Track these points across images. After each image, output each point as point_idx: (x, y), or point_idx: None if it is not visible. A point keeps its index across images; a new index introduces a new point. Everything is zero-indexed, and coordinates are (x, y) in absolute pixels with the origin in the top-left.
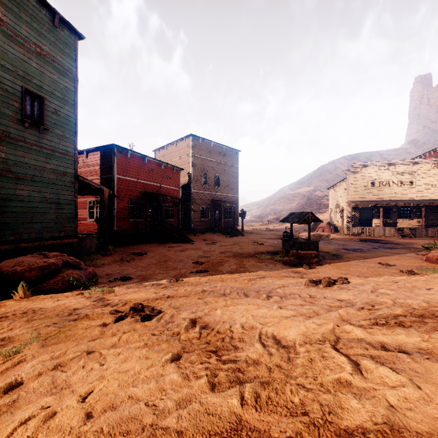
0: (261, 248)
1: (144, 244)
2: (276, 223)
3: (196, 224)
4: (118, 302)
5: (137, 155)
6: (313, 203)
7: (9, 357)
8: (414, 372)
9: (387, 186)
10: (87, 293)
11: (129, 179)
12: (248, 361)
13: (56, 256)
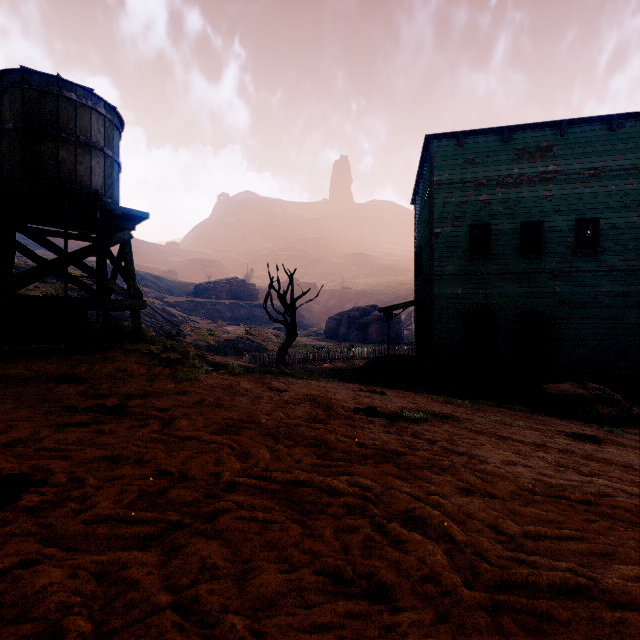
0: None
1: None
2: None
3: None
4: (600, 436)
5: None
6: None
7: (510, 424)
8: (589, 461)
9: None
10: (595, 427)
11: None
12: (563, 448)
13: (594, 388)
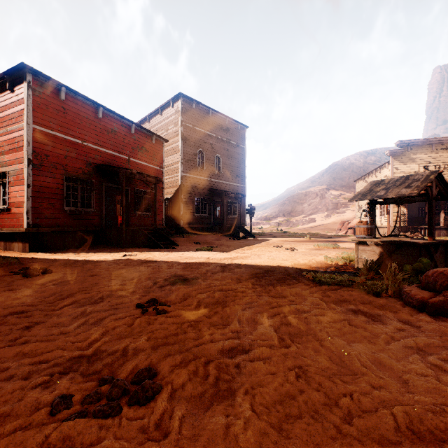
0: (302, 257)
1: (87, 250)
2: (286, 225)
3: (188, 222)
4: None
5: (83, 101)
6: (328, 203)
7: None
8: None
9: (446, 171)
10: None
11: (63, 137)
12: None
13: None
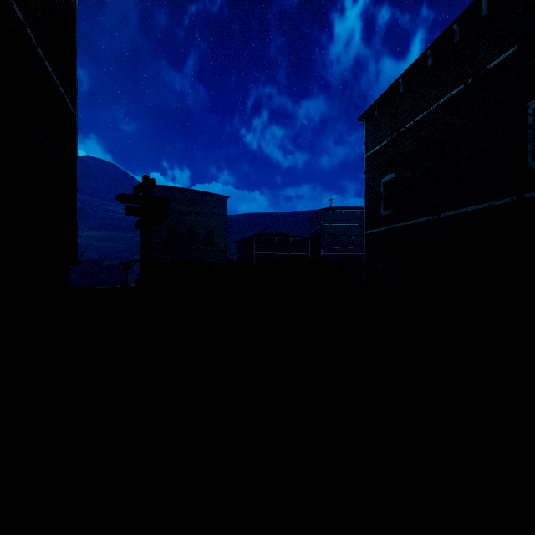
0: None
1: None
2: None
3: None
4: None
5: (270, 238)
6: None
7: None
8: None
9: None
10: None
11: (263, 253)
12: None
13: None
